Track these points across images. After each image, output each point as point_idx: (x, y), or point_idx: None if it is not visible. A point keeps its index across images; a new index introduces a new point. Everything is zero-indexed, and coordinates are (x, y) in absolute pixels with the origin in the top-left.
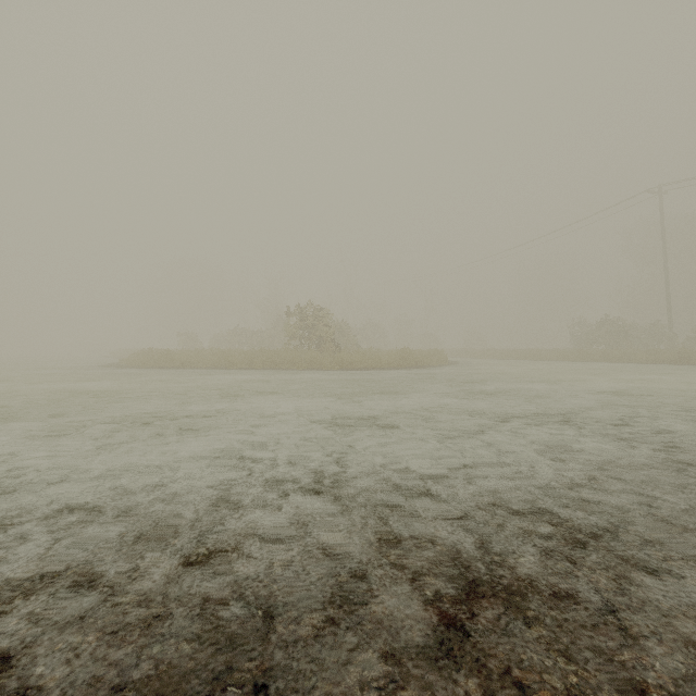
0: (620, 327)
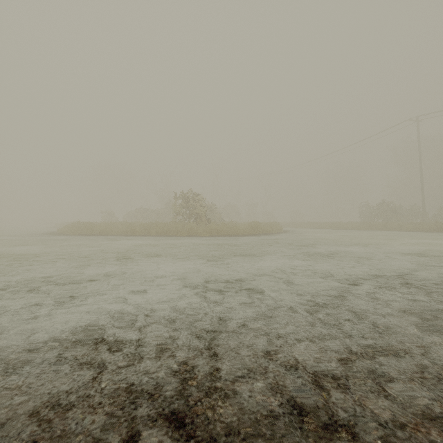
0: (392, 208)
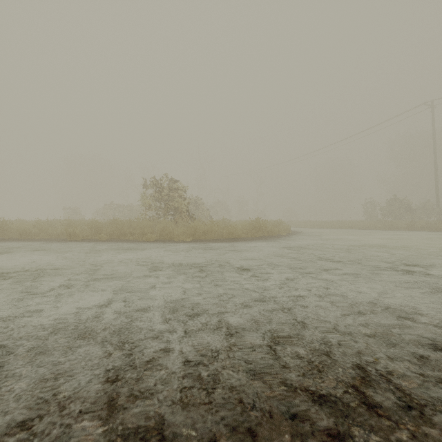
0: (406, 204)
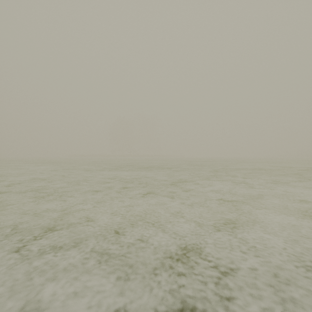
0: None
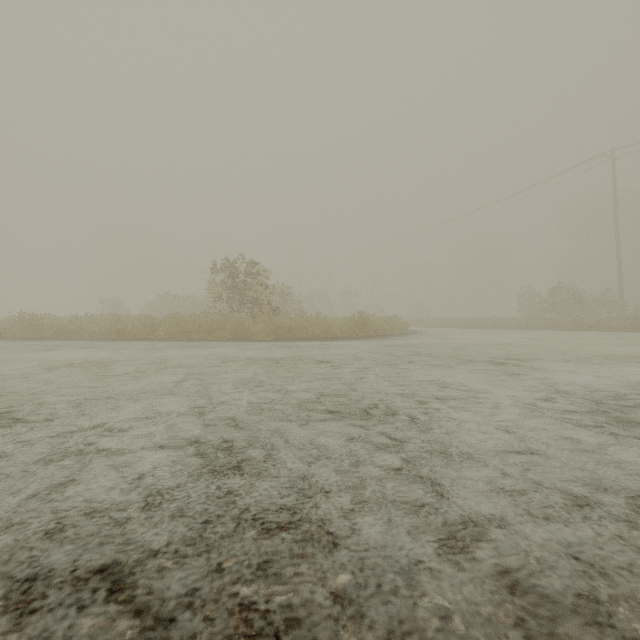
0: (575, 295)
